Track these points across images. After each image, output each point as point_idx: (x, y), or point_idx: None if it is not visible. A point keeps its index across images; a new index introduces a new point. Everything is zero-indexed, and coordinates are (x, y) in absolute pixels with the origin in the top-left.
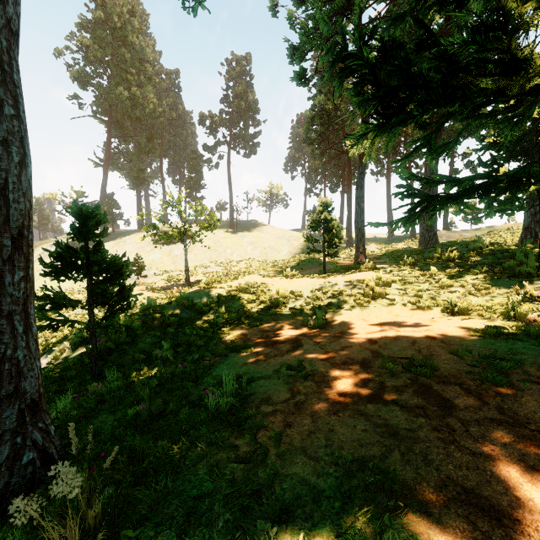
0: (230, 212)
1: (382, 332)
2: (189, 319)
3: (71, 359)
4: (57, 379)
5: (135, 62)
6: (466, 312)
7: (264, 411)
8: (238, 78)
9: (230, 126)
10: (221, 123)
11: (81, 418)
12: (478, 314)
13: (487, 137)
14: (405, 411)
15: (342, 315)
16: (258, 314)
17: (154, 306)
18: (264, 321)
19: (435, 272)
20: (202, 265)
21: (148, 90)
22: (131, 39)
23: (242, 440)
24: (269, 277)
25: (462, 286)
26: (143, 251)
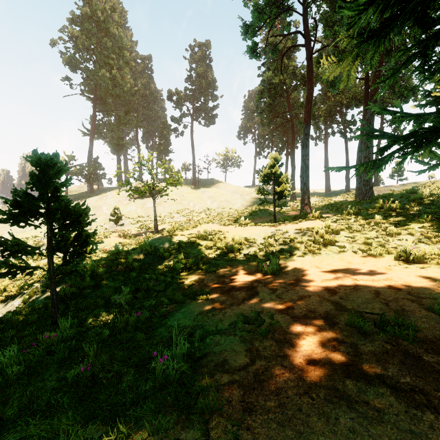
0: (193, 172)
1: (338, 280)
2: (151, 264)
3: (38, 302)
4: (19, 324)
5: (115, 49)
6: (422, 260)
7: (219, 381)
8: (199, 61)
9: (193, 101)
10: (185, 98)
11: (24, 375)
12: (437, 262)
13: (433, 92)
14: (400, 397)
15: (294, 262)
16: (215, 259)
17: (121, 252)
18: (220, 266)
19: (380, 221)
20: (169, 215)
21: (126, 72)
22: (112, 30)
23: (190, 430)
24: (225, 225)
25: (411, 234)
26: (121, 204)
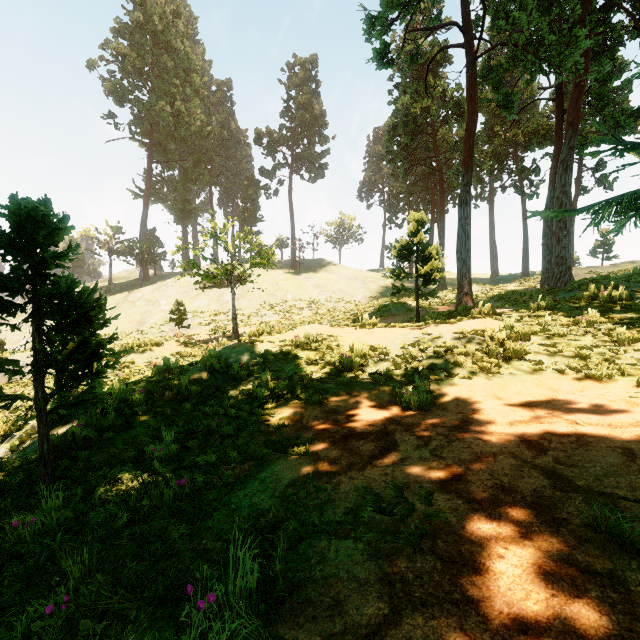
0: (292, 249)
1: (543, 423)
2: (219, 388)
3: (32, 450)
4: None
5: (179, 72)
6: None
7: None
8: (301, 86)
9: (292, 145)
10: (281, 141)
11: None
12: None
13: None
14: None
15: (456, 387)
16: (322, 382)
17: (172, 368)
18: (331, 393)
19: (597, 319)
20: (256, 313)
21: (195, 105)
22: (174, 44)
23: None
24: (339, 326)
25: None
26: (187, 296)
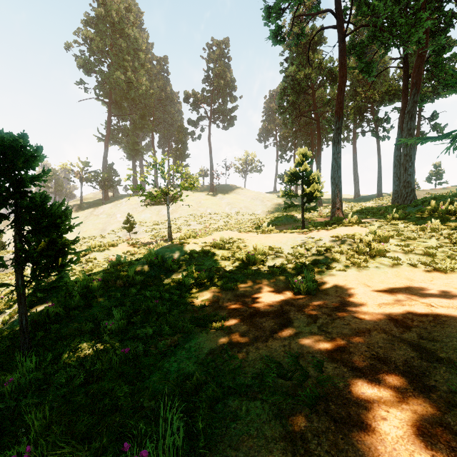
0: (211, 177)
1: (404, 305)
2: (157, 277)
3: (17, 323)
4: None
5: (130, 51)
6: None
7: None
8: (217, 60)
9: (211, 103)
10: (203, 100)
11: None
12: None
13: None
14: None
15: (334, 277)
16: (233, 273)
17: (123, 262)
18: (240, 281)
19: (439, 226)
20: (185, 223)
21: (141, 74)
22: (127, 31)
23: None
24: (245, 232)
25: None
26: (135, 211)
